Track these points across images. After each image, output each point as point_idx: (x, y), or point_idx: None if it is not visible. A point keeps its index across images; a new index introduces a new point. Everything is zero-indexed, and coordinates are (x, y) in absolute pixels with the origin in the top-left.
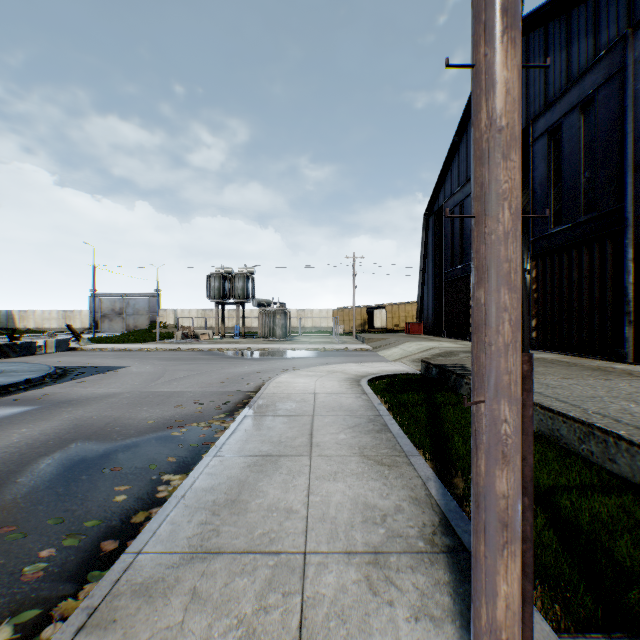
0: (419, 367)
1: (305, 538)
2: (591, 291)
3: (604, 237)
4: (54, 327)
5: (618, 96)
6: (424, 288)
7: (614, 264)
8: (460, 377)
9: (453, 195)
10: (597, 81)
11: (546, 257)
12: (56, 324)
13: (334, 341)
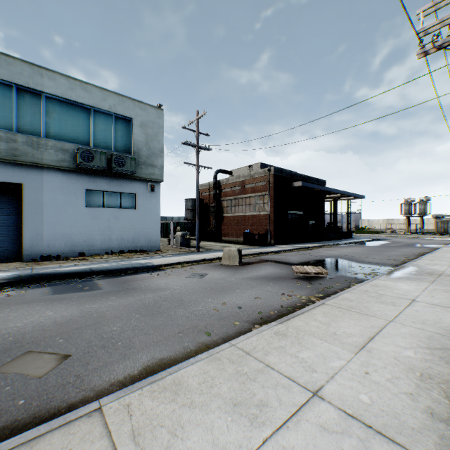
0: None
1: None
2: None
3: None
4: None
5: None
6: None
7: None
8: None
9: None
10: None
11: None
12: None
13: None
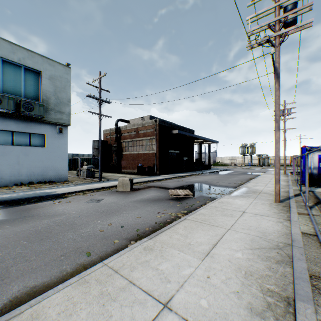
0: None
1: None
2: None
3: None
4: None
5: None
6: None
7: None
8: None
9: None
10: None
11: None
12: None
13: (288, 167)
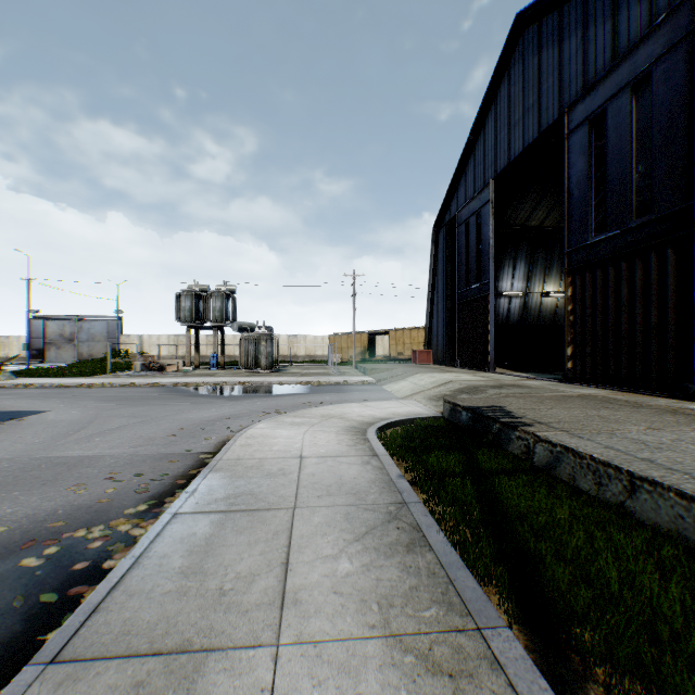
0: (439, 408)
1: None
2: (646, 312)
3: (665, 245)
4: None
5: (684, 68)
6: (433, 311)
7: (678, 278)
8: (508, 428)
9: (468, 203)
10: (655, 52)
11: (586, 271)
12: None
13: (330, 372)
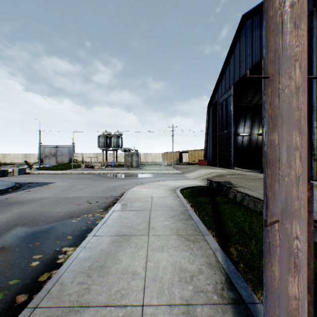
0: (206, 182)
1: (143, 294)
2: None
3: None
4: (20, 162)
5: (308, 43)
6: (207, 142)
7: None
8: (228, 188)
9: (222, 95)
10: None
11: None
12: (21, 160)
13: (162, 169)
